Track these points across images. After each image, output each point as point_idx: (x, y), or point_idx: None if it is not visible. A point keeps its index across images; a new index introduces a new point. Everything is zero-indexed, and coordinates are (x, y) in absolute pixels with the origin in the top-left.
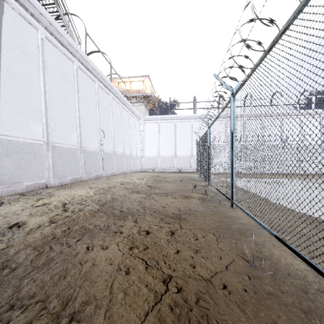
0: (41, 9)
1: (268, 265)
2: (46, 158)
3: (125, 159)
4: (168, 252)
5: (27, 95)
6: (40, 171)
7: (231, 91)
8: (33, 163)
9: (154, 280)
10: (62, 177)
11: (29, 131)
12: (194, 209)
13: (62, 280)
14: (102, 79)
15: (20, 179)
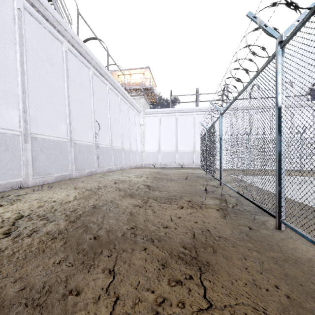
0: None
1: None
2: (23, 152)
3: (124, 154)
4: None
5: None
6: (14, 167)
7: (278, 38)
8: (4, 157)
9: None
10: (45, 174)
11: None
12: (217, 233)
13: None
14: (97, 66)
15: None
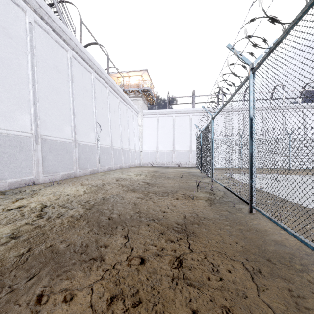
0: None
1: None
2: (34, 152)
3: (123, 154)
4: None
5: (12, 83)
6: (27, 166)
7: (250, 65)
8: (19, 157)
9: None
10: (53, 173)
11: (14, 122)
12: (203, 216)
13: None
14: (99, 71)
15: (2, 175)
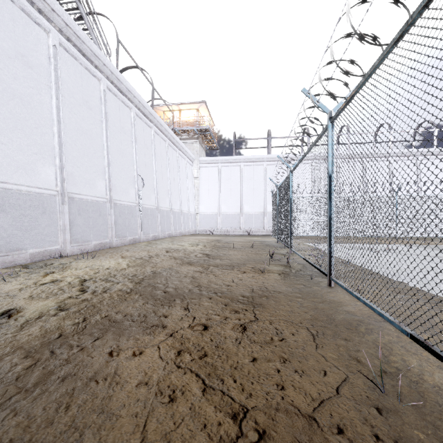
0: (54, 4)
1: (406, 386)
2: (60, 215)
3: (173, 217)
4: (238, 362)
5: (33, 126)
6: (51, 233)
7: (329, 114)
8: (42, 221)
9: (217, 414)
10: (83, 242)
11: (36, 177)
12: (273, 289)
13: (62, 414)
14: (140, 105)
15: (22, 244)
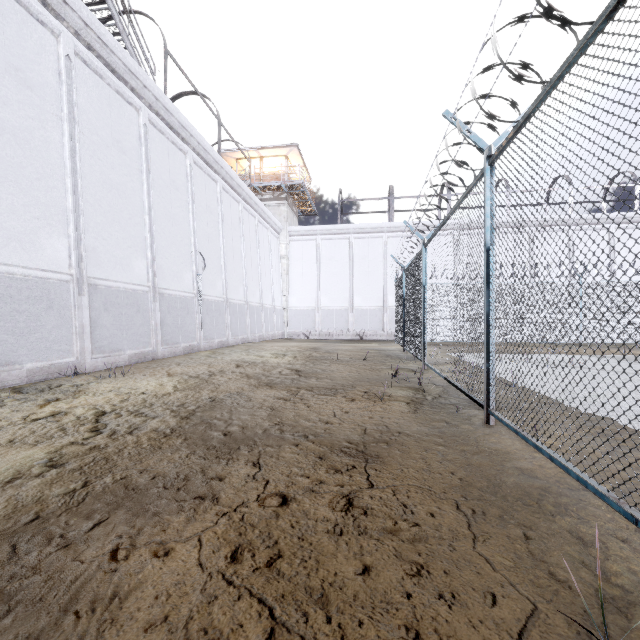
0: None
1: None
2: (76, 311)
3: (250, 314)
4: (337, 574)
5: (33, 176)
6: (62, 338)
7: (486, 150)
8: (46, 321)
9: None
10: (111, 351)
11: (38, 253)
12: (398, 429)
13: None
14: (201, 149)
15: (15, 356)
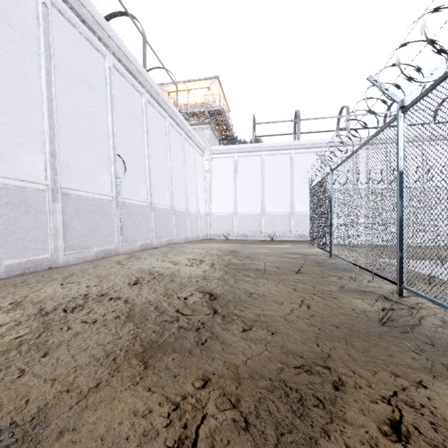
0: None
1: None
2: None
3: (175, 218)
4: None
5: None
6: None
7: None
8: None
9: None
10: None
11: None
12: None
13: None
14: (121, 55)
15: None
